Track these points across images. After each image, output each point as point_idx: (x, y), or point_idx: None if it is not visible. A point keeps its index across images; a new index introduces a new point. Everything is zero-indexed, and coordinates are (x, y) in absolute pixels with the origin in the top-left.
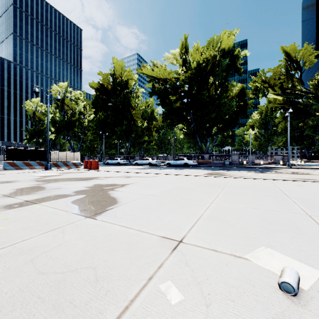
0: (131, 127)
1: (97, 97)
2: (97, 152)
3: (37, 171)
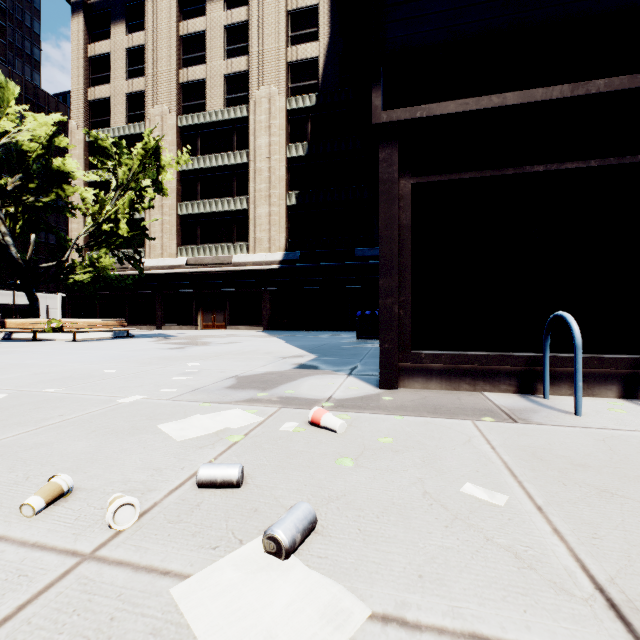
0: None
1: None
2: None
3: None
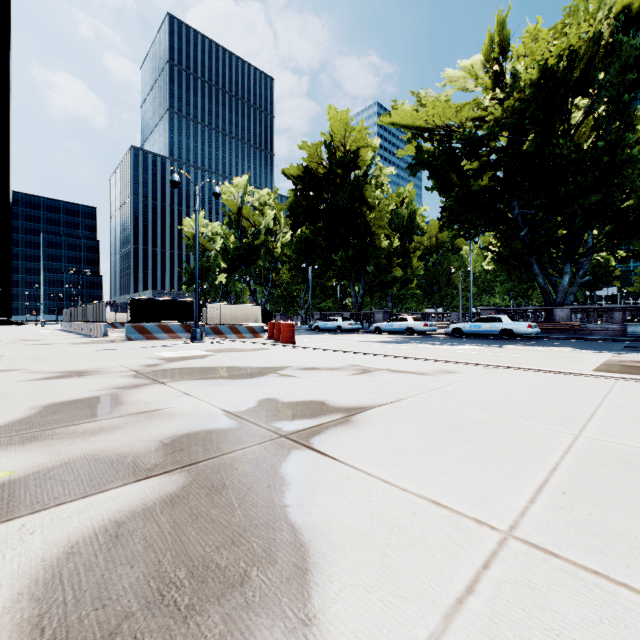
0: (365, 251)
1: (297, 196)
2: (298, 305)
3: (174, 345)
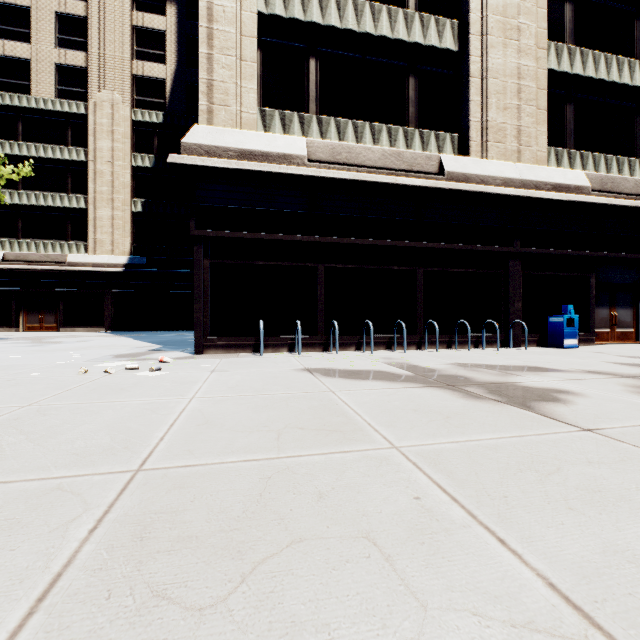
0: None
1: None
2: None
3: None
